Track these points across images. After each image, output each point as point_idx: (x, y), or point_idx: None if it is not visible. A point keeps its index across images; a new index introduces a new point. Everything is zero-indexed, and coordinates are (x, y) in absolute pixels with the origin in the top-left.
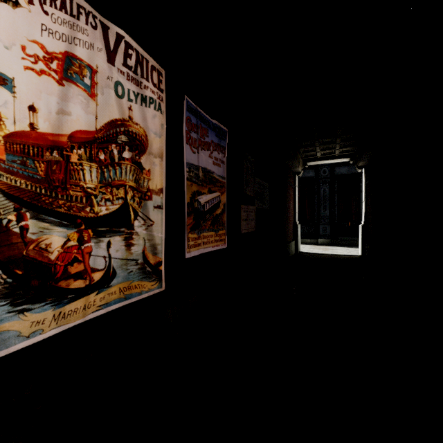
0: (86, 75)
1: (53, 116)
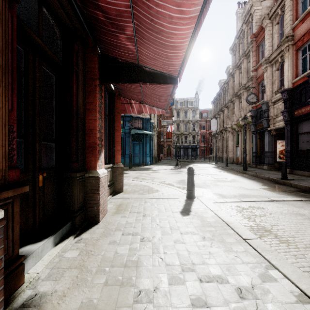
0: (283, 145)
1: (281, 149)
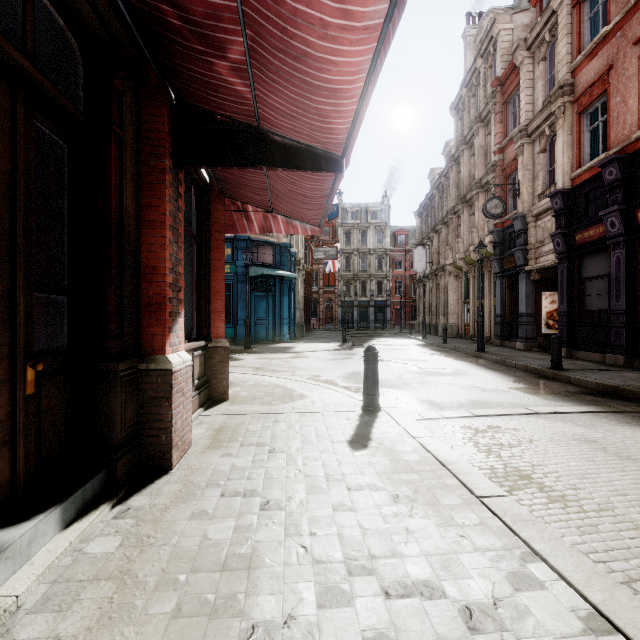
0: (555, 301)
1: (551, 308)
